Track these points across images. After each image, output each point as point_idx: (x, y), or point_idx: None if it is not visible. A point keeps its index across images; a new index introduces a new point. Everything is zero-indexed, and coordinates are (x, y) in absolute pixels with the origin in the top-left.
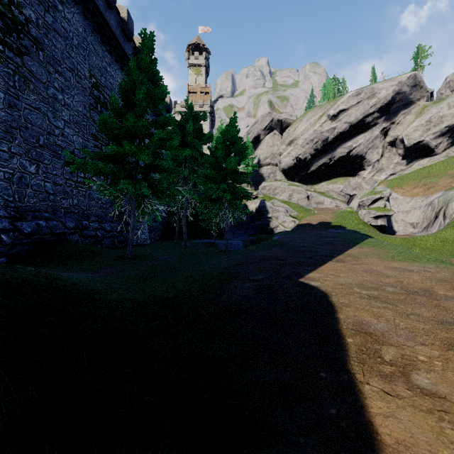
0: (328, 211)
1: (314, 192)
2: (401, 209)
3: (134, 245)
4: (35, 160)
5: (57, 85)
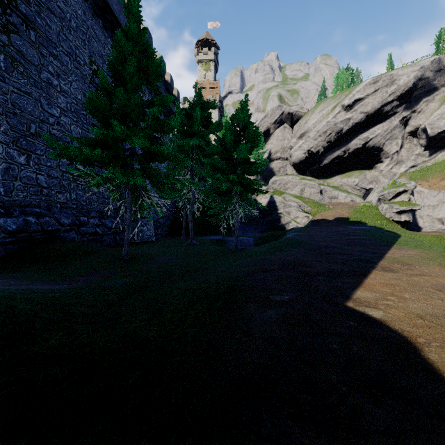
0: (344, 206)
1: (327, 186)
2: (426, 203)
3: (138, 242)
4: (25, 150)
5: (51, 69)
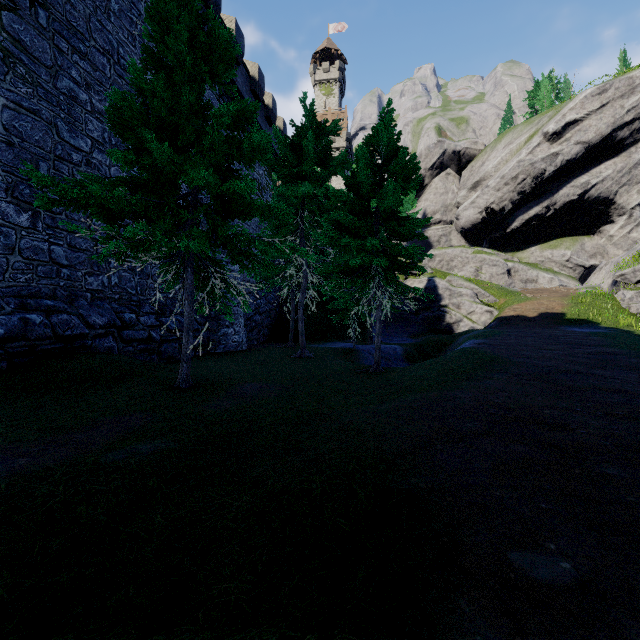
0: (553, 294)
1: (520, 263)
2: None
3: (220, 352)
4: (30, 204)
5: (76, 75)
